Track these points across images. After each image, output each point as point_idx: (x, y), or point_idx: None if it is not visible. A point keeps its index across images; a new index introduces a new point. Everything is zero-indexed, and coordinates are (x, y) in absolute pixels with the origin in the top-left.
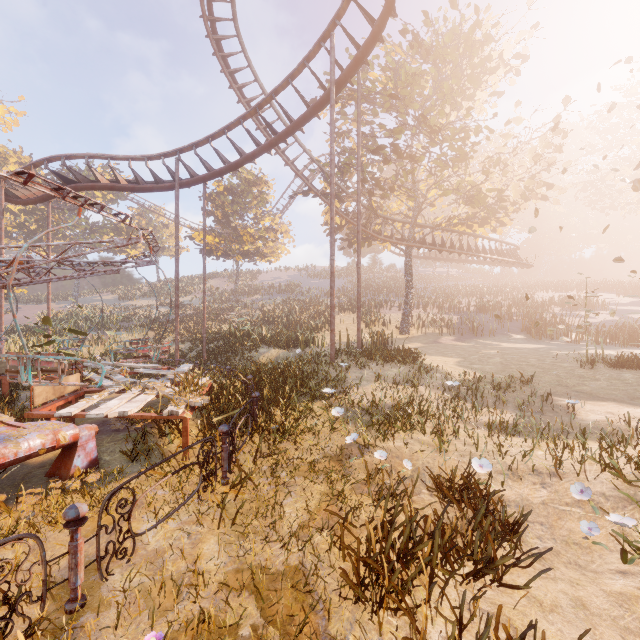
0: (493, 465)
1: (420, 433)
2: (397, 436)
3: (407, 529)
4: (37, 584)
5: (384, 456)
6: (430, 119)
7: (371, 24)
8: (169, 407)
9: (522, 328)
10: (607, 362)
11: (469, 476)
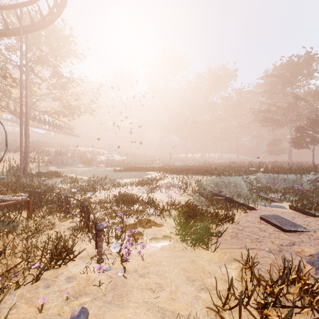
0: (121, 192)
1: (99, 191)
2: (94, 193)
3: (129, 196)
4: (68, 232)
5: (101, 195)
6: (46, 60)
7: (42, 19)
8: (16, 198)
9: (82, 162)
10: (117, 171)
11: (120, 194)
